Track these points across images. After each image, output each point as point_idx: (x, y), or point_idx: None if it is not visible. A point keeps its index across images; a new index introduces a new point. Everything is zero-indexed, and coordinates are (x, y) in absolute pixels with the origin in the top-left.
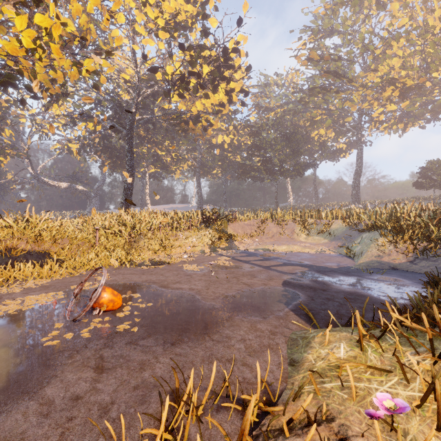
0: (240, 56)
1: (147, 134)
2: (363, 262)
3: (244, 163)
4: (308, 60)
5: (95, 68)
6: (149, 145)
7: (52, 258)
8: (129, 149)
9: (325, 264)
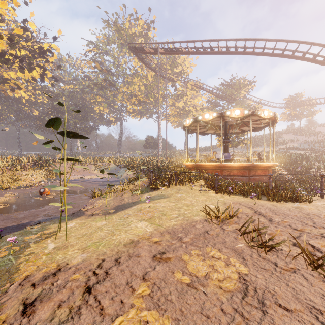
0: (54, 57)
1: None
2: (122, 178)
3: (43, 118)
4: (94, 67)
5: None
6: None
7: None
8: None
9: (109, 180)
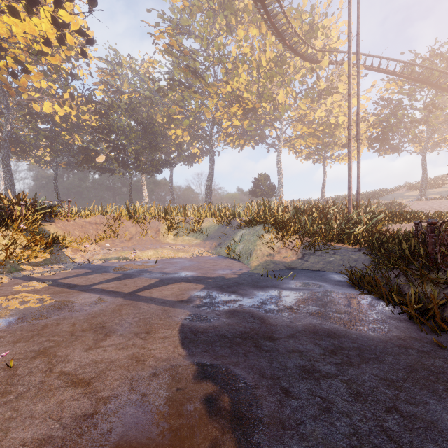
0: None
1: None
2: (258, 264)
3: (88, 148)
4: (168, 45)
5: None
6: None
7: None
8: None
9: (219, 273)
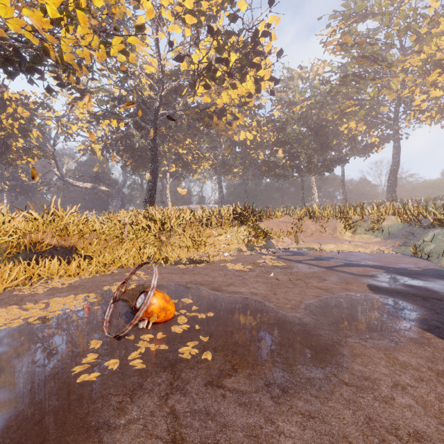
0: (271, 40)
1: (168, 132)
2: None
3: (268, 160)
4: (341, 45)
5: (124, 46)
6: (170, 144)
7: (79, 254)
8: (153, 144)
9: (400, 266)
